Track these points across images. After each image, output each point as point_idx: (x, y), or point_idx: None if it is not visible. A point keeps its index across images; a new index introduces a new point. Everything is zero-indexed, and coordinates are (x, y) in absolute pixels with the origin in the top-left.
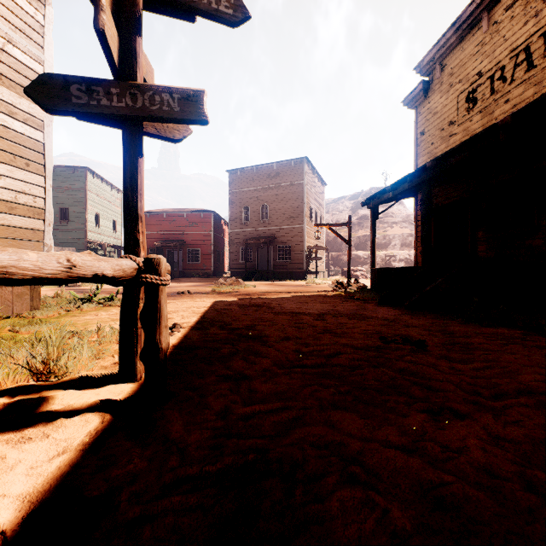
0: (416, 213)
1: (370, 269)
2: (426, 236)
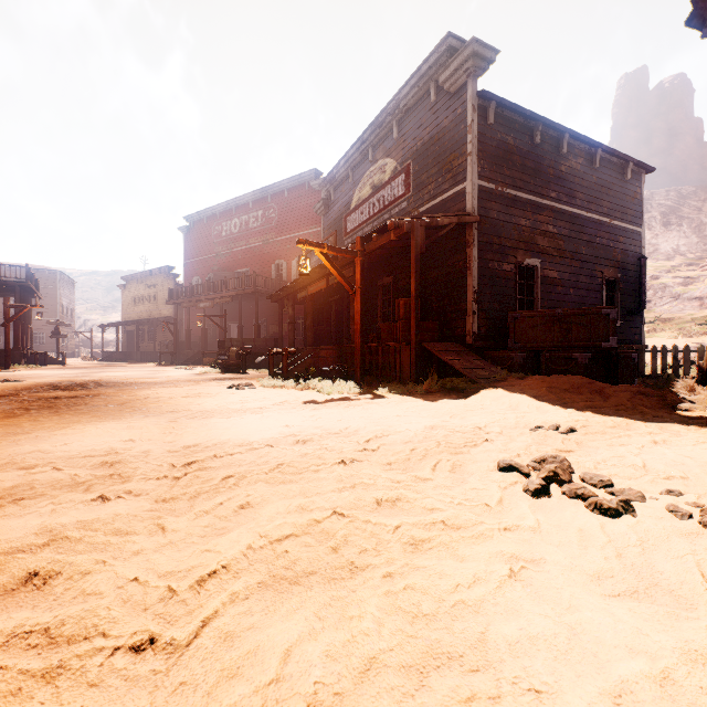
0: (123, 331)
1: (102, 352)
2: (117, 342)
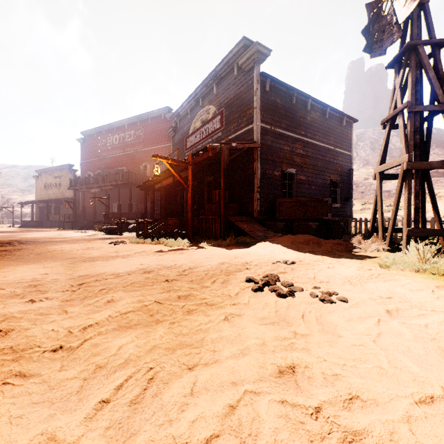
0: (36, 206)
1: (21, 221)
2: (32, 214)
